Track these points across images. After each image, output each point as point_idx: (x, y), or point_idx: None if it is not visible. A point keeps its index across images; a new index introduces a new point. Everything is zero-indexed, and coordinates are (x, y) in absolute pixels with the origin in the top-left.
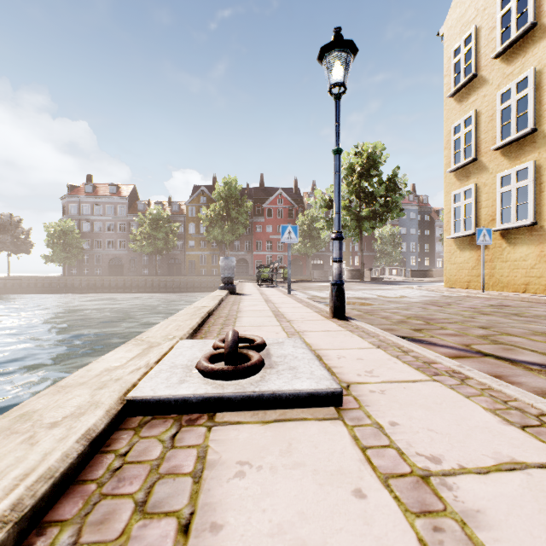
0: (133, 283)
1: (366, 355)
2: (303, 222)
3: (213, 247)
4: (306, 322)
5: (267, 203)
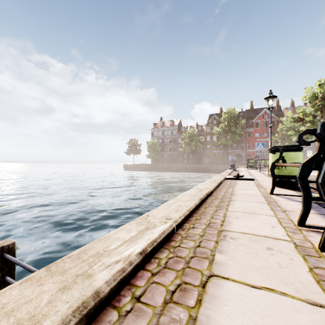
0: (180, 167)
1: (266, 179)
2: (282, 129)
3: (220, 148)
4: (258, 176)
5: (255, 119)
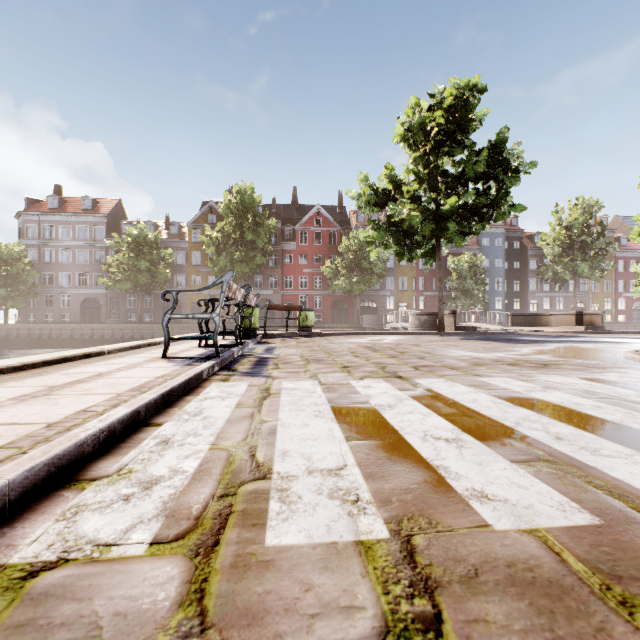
0: (105, 334)
1: None
2: (347, 247)
3: None
4: None
5: (300, 224)
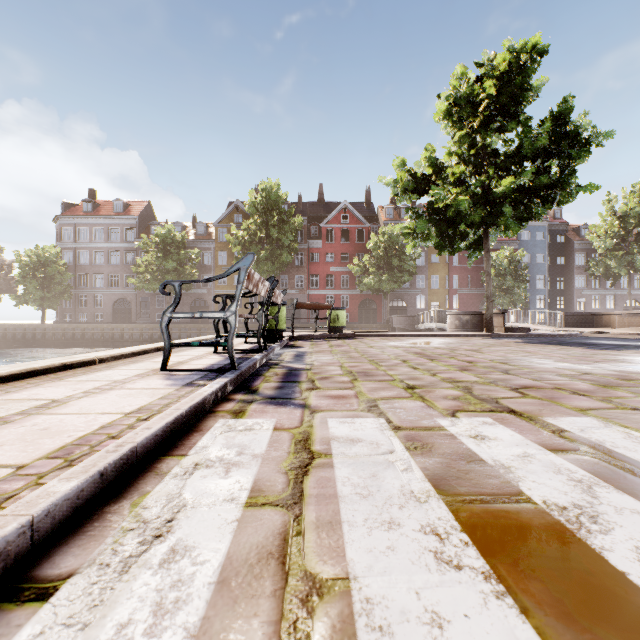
0: (134, 334)
1: None
2: (376, 243)
3: None
4: None
5: (326, 221)
